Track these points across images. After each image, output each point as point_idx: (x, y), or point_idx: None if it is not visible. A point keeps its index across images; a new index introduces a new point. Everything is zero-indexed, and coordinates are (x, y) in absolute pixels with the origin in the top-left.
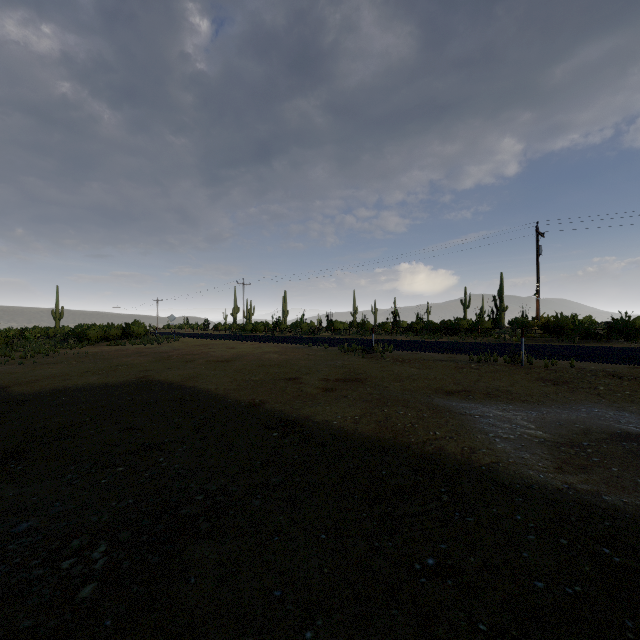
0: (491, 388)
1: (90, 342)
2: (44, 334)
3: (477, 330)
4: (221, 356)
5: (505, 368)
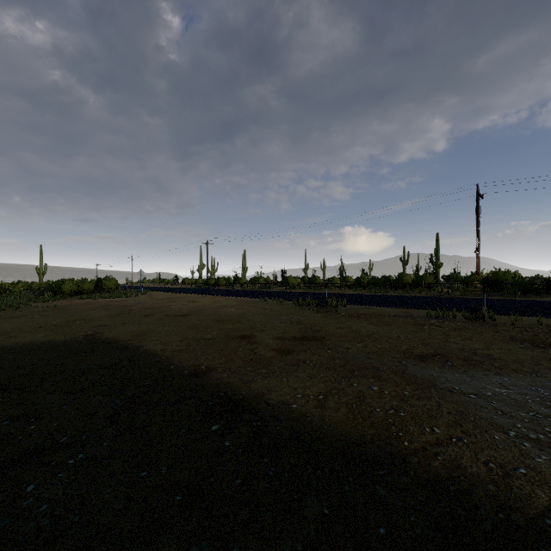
0: (466, 351)
1: (63, 296)
2: (27, 288)
3: (421, 285)
4: (180, 310)
5: (468, 325)
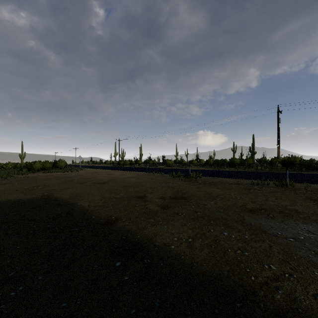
0: (280, 206)
1: (34, 171)
2: (13, 166)
3: (244, 164)
4: (102, 179)
5: (278, 189)
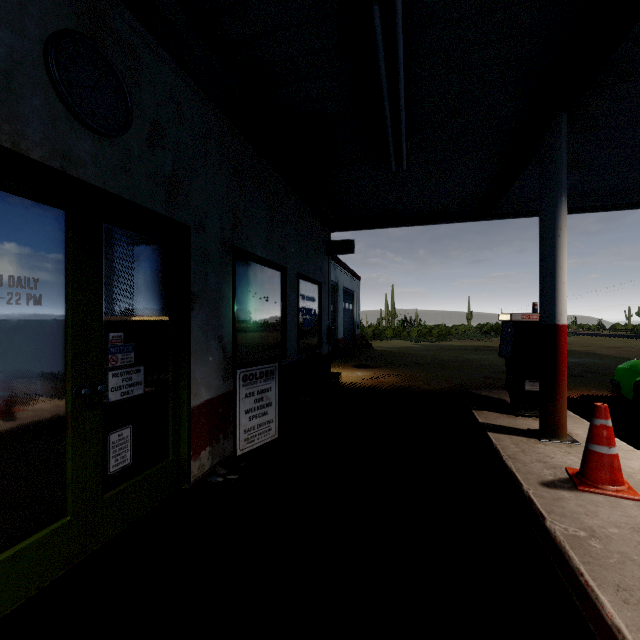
0: None
1: None
2: (465, 329)
3: None
4: (613, 345)
5: None
